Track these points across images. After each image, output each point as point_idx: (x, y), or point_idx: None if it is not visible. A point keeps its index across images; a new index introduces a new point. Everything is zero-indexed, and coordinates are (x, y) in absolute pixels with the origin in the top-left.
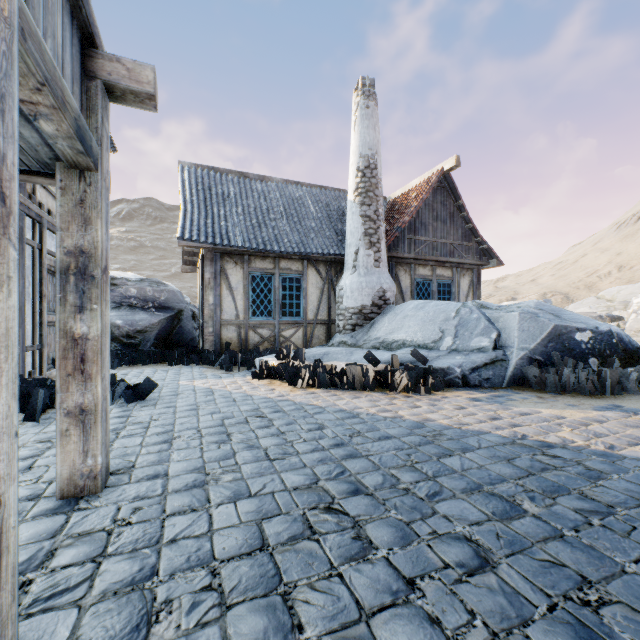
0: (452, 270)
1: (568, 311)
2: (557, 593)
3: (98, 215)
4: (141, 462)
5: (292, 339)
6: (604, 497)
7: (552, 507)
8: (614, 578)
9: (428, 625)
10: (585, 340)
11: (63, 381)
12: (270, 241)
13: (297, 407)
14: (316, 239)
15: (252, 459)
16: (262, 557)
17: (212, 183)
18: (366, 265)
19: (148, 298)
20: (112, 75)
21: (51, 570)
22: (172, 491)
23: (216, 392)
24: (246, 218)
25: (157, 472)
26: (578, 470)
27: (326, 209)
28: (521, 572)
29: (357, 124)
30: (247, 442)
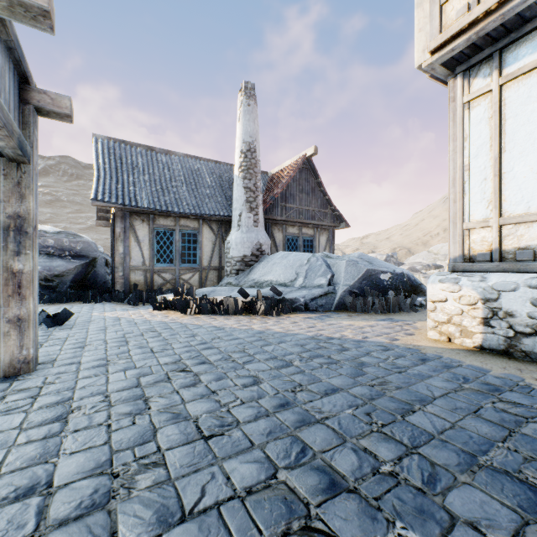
0: (314, 230)
1: (379, 260)
2: (283, 390)
3: (31, 192)
4: (61, 358)
5: (190, 281)
6: (339, 357)
7: (308, 363)
8: (314, 383)
9: (214, 403)
10: (387, 279)
11: (5, 300)
12: (171, 204)
13: (182, 326)
14: (210, 203)
15: (141, 353)
16: (136, 389)
17: (123, 154)
18: (247, 225)
19: (65, 248)
20: (41, 102)
21: (5, 402)
22: (83, 369)
23: (122, 319)
24: (152, 184)
25: (73, 362)
26: (337, 348)
27: (219, 180)
28: (272, 385)
29: (241, 117)
30: (140, 345)
